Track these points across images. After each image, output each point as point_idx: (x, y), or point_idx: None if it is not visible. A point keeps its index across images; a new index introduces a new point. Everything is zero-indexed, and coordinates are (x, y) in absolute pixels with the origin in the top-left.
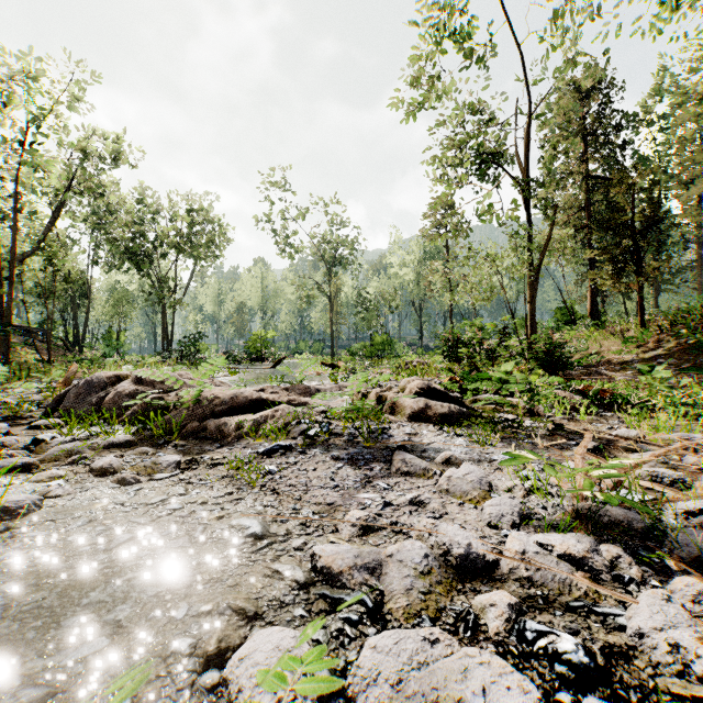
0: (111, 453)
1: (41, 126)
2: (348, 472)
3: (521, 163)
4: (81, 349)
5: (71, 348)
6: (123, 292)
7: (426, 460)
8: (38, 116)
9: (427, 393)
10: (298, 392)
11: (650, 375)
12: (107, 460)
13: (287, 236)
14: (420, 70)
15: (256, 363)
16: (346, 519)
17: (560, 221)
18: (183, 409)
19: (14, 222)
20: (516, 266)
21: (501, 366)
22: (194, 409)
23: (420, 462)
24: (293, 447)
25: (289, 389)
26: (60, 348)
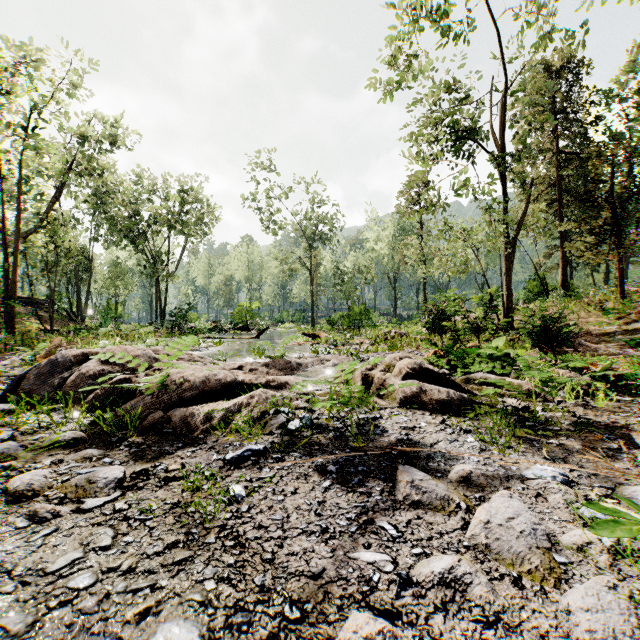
0: (50, 456)
1: (42, 112)
2: (339, 499)
3: (496, 138)
4: (83, 319)
5: (75, 318)
6: (121, 267)
7: (437, 476)
8: (39, 103)
9: (419, 374)
10: (278, 368)
11: (637, 347)
12: (26, 479)
13: (270, 214)
14: (398, 49)
15: (242, 331)
16: (345, 635)
17: (532, 196)
18: (147, 395)
19: (18, 202)
20: (492, 239)
21: (494, 341)
22: (160, 395)
23: (434, 487)
24: (269, 451)
25: (269, 365)
26: (64, 318)
